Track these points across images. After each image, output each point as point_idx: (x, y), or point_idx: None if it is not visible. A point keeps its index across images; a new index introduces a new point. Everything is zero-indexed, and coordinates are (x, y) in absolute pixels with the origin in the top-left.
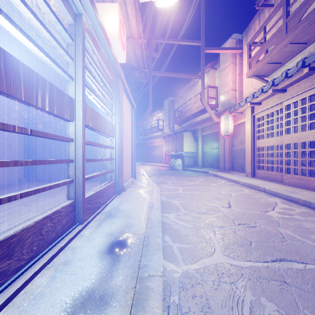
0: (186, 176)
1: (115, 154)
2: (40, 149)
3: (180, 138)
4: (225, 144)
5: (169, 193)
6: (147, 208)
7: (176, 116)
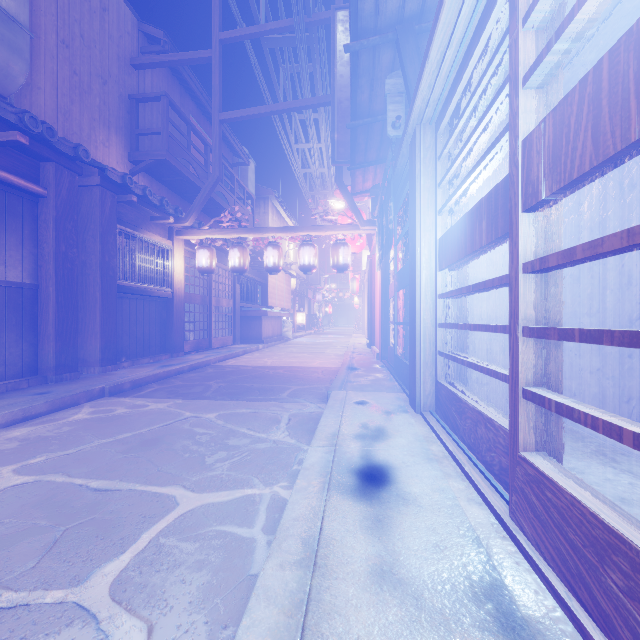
0: None
1: None
2: None
3: None
4: None
5: None
6: None
7: None
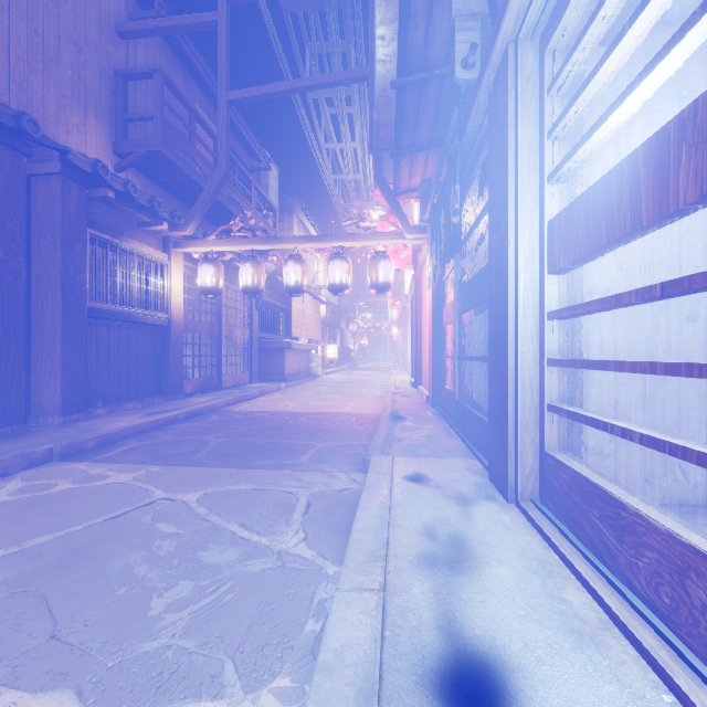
0: None
1: None
2: None
3: None
4: None
5: None
6: None
7: None
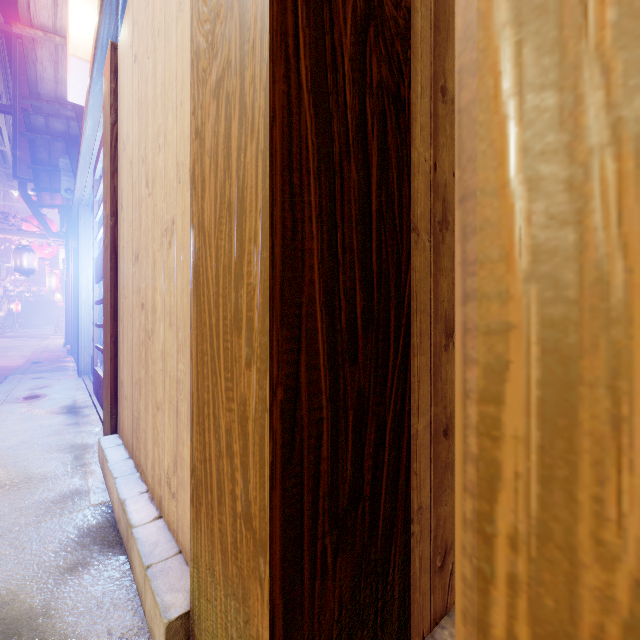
0: None
1: None
2: None
3: None
4: None
5: None
6: None
7: None
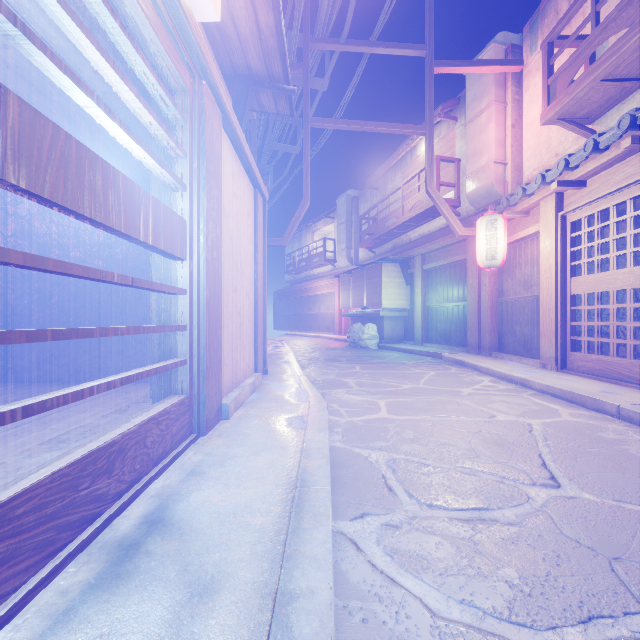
0: (390, 365)
1: (192, 311)
2: (23, 299)
3: (374, 277)
4: (481, 289)
5: (354, 419)
6: (281, 510)
7: (365, 229)
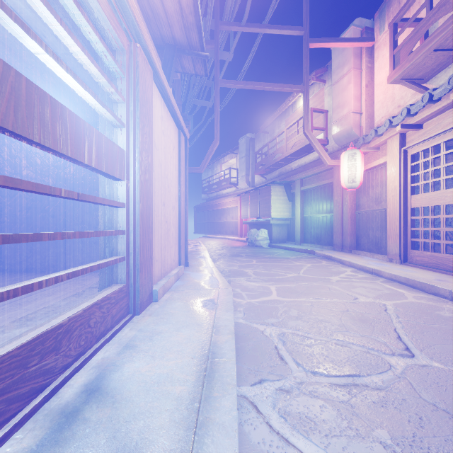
0: (277, 259)
1: (129, 219)
2: (9, 211)
3: (266, 196)
4: (343, 204)
5: (252, 301)
6: (195, 379)
7: (259, 162)
